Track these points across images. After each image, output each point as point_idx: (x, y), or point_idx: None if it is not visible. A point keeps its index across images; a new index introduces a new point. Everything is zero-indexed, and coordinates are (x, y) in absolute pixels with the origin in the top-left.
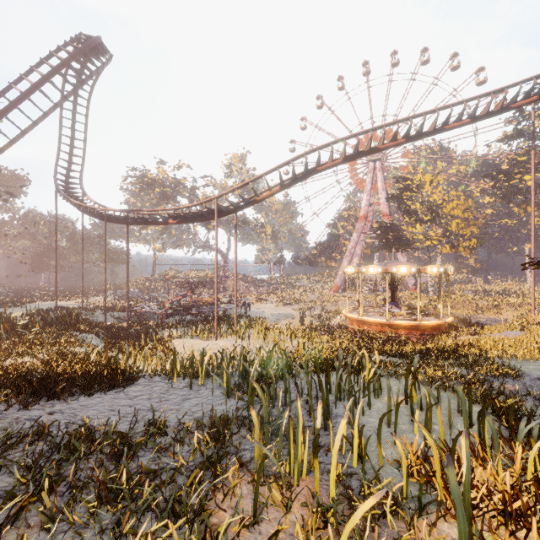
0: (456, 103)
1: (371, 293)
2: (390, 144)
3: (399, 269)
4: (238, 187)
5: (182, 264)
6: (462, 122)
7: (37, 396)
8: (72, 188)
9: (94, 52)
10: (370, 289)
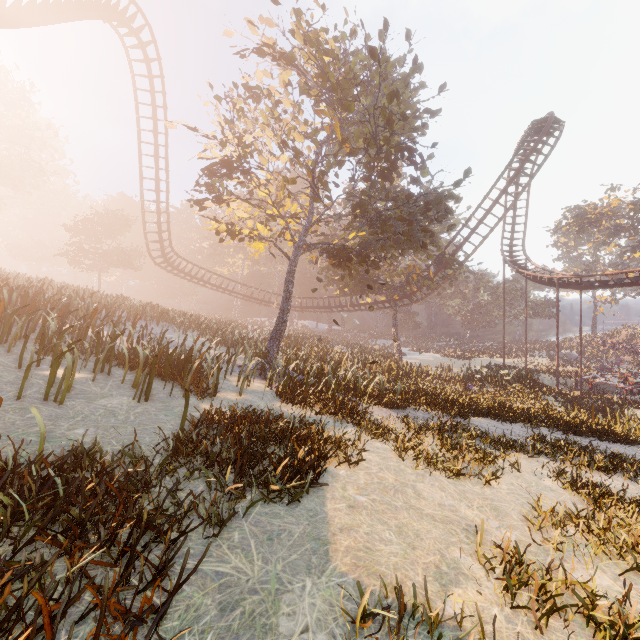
0: None
1: None
2: None
3: None
4: None
5: None
6: None
7: (564, 430)
8: (516, 256)
9: (549, 134)
10: None
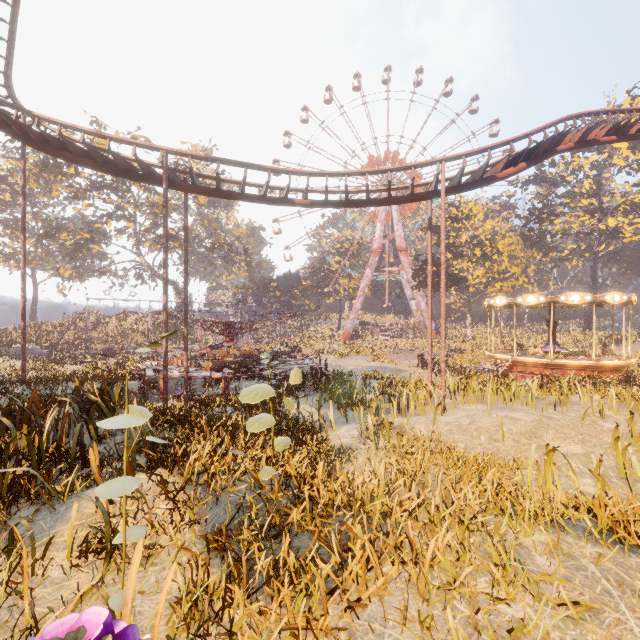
0: None
1: (389, 340)
2: (606, 139)
3: (611, 297)
4: (491, 147)
5: (137, 300)
6: None
7: None
8: None
9: None
10: (387, 336)
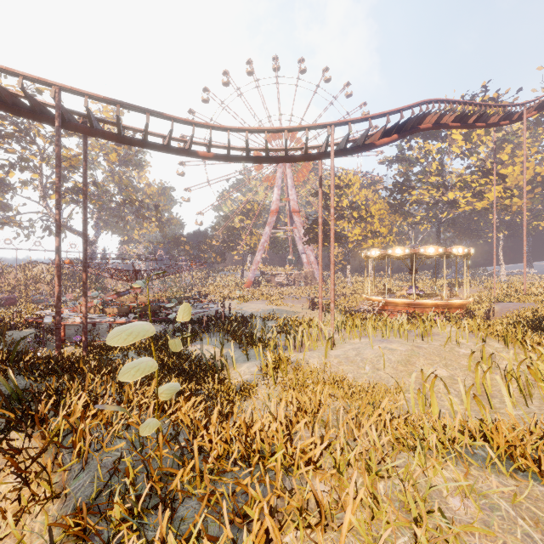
0: (490, 104)
1: (285, 287)
2: (454, 124)
3: (456, 250)
4: (372, 117)
5: (42, 250)
6: (482, 124)
7: None
8: None
9: None
10: (283, 284)
